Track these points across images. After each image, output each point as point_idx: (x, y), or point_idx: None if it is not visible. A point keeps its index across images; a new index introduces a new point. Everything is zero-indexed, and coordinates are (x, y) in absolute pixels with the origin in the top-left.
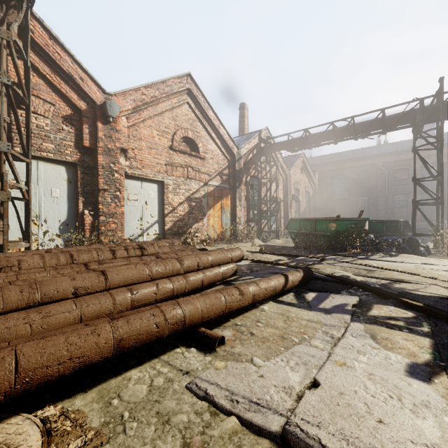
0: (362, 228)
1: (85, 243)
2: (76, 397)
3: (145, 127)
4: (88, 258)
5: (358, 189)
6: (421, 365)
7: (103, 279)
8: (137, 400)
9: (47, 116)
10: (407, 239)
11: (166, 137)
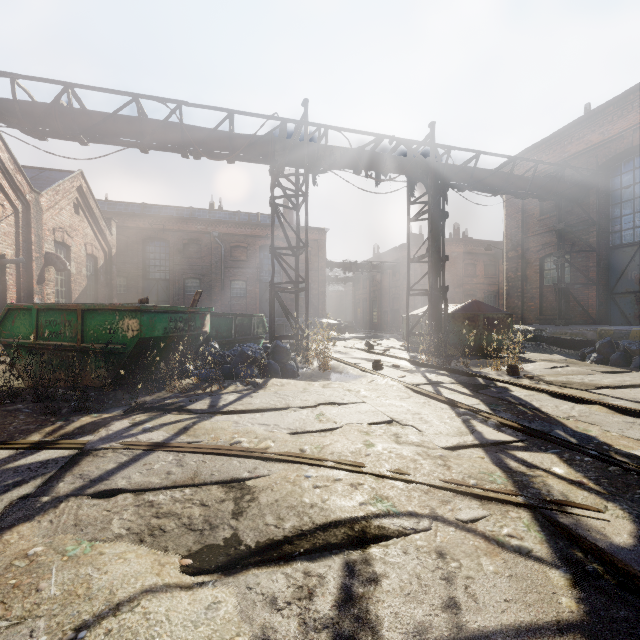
0: (200, 330)
1: None
2: None
3: None
4: None
5: (187, 266)
6: None
7: None
8: None
9: None
10: (273, 349)
11: None
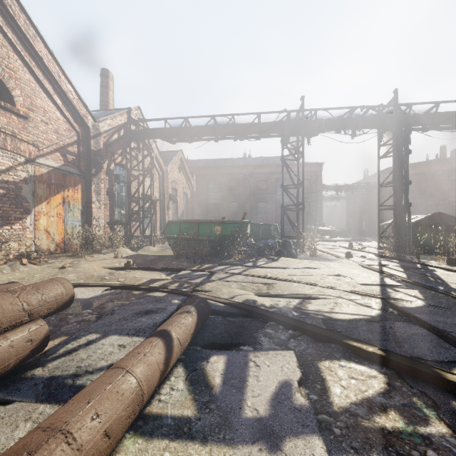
0: (245, 232)
1: None
2: None
3: None
4: None
5: (230, 195)
6: None
7: None
8: None
9: None
10: (282, 242)
11: None
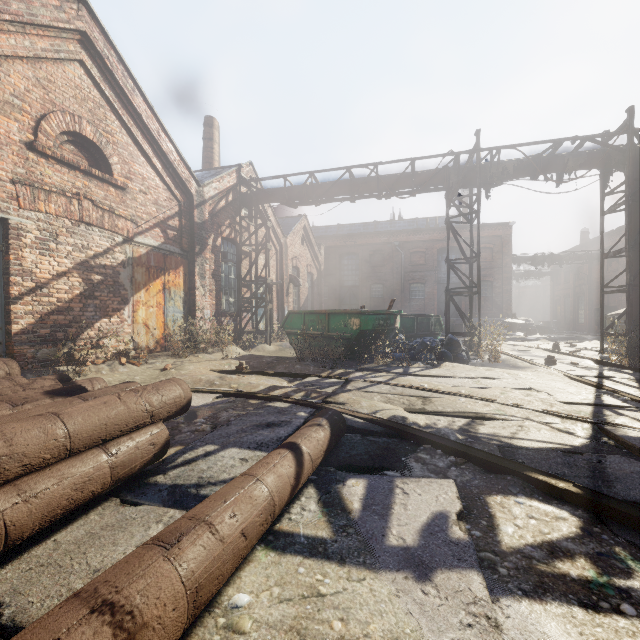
0: (393, 326)
1: None
2: None
3: None
4: None
5: (372, 274)
6: None
7: None
8: None
9: None
10: (447, 341)
11: (17, 119)
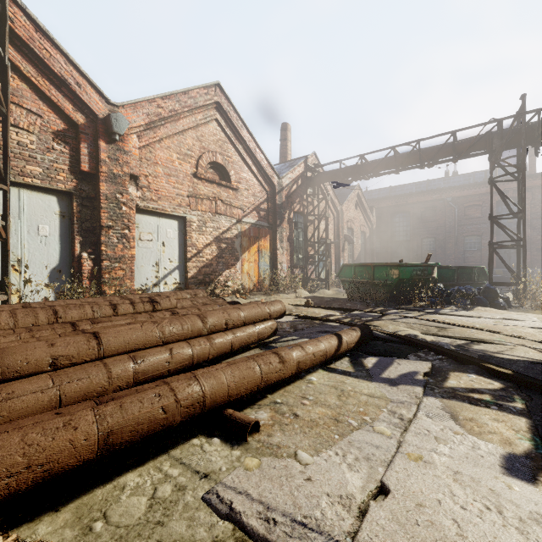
0: (430, 276)
1: (80, 295)
2: (41, 519)
3: (162, 148)
4: (79, 315)
5: (423, 229)
6: (521, 456)
7: (96, 344)
8: (131, 522)
9: (32, 131)
10: (483, 289)
11: (189, 162)
